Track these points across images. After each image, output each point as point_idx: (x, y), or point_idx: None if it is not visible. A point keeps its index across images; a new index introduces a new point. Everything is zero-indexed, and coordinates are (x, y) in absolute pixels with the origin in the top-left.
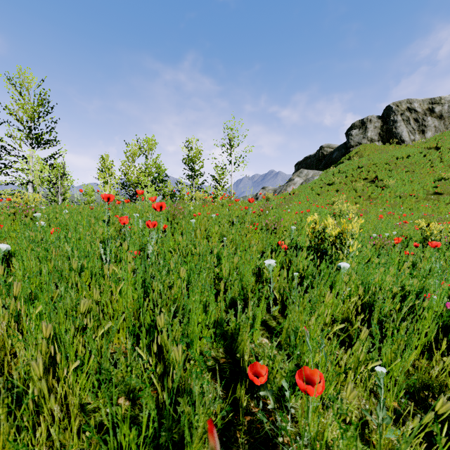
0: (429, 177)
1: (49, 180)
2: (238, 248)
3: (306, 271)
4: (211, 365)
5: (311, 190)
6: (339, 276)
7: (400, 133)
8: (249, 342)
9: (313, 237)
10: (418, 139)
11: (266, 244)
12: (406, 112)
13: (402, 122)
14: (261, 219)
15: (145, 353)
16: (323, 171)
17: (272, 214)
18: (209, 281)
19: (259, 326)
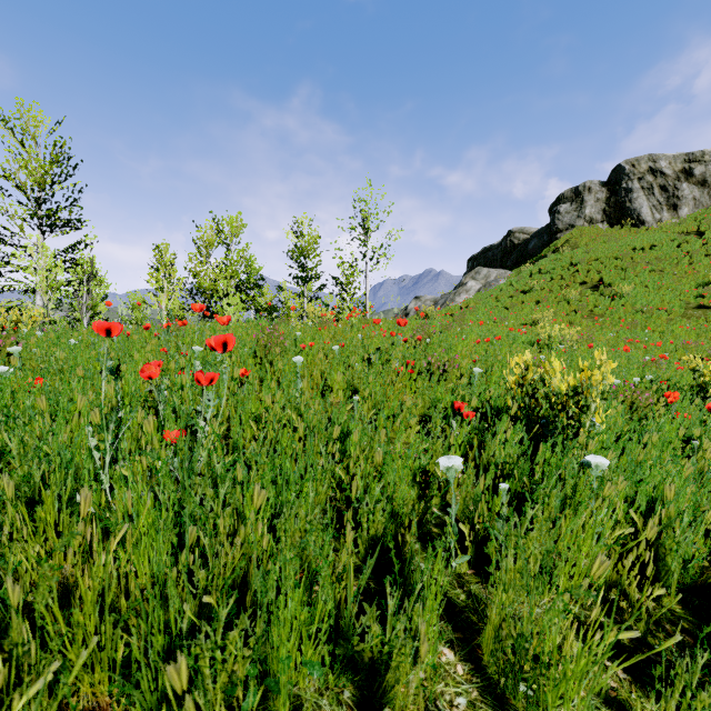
0: (689, 280)
1: (70, 285)
2: (380, 413)
3: (516, 467)
4: None
5: (495, 301)
6: (585, 481)
7: (638, 209)
8: None
9: (522, 394)
10: (666, 219)
11: (429, 401)
12: (648, 176)
13: (641, 192)
14: (419, 355)
15: None
16: (514, 271)
17: (436, 343)
18: (323, 493)
19: (436, 637)
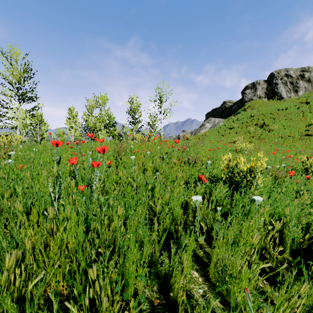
0: (302, 123)
1: (31, 125)
2: (168, 179)
3: (224, 201)
4: (146, 308)
5: (217, 132)
6: (253, 207)
7: (280, 92)
8: (184, 296)
9: (228, 171)
10: (292, 96)
11: (188, 175)
12: (284, 77)
13: (281, 84)
14: (184, 155)
15: (76, 310)
16: (226, 119)
17: (192, 150)
18: (144, 211)
19: (190, 265)
